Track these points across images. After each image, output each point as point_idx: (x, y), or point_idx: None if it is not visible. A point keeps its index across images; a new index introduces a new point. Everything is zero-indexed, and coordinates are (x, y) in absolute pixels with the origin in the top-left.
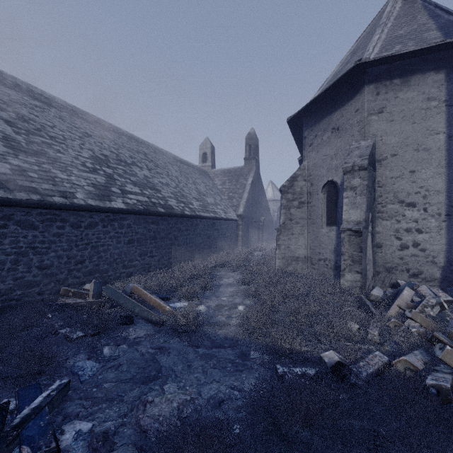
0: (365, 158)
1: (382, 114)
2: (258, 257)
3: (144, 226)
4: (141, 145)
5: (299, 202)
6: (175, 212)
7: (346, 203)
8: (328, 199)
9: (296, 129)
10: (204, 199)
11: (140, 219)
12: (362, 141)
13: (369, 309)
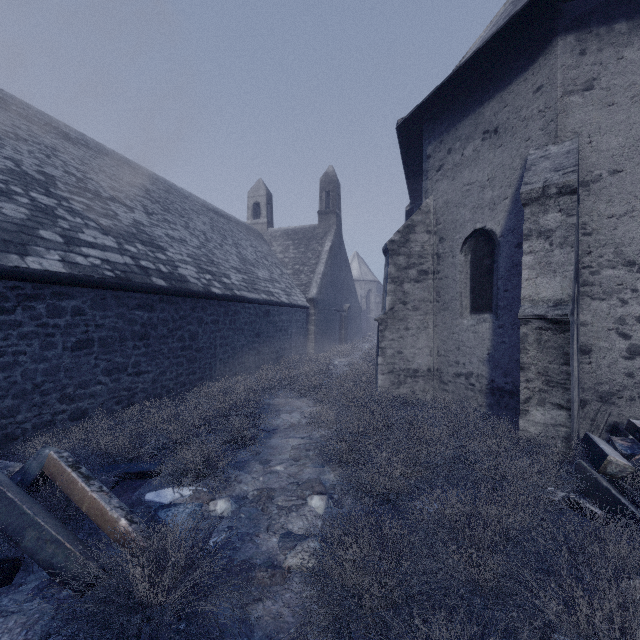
0: (571, 171)
1: (592, 92)
2: (342, 367)
3: (117, 313)
4: (143, 177)
5: (418, 270)
6: (191, 288)
7: (529, 264)
8: (475, 264)
9: (410, 148)
10: (252, 272)
11: (108, 297)
12: (552, 145)
13: (616, 501)
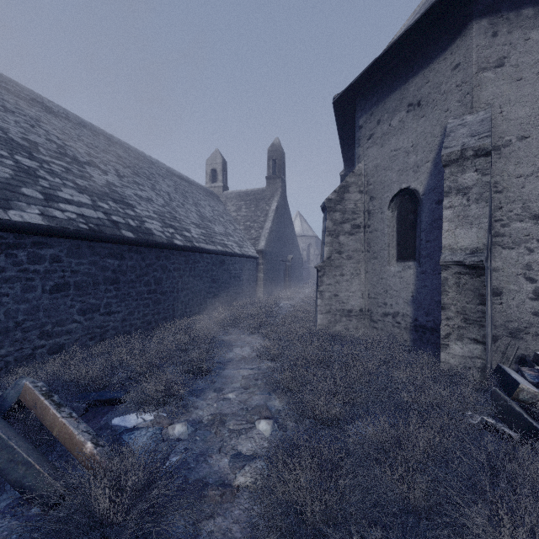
0: (485, 136)
1: (502, 68)
2: (286, 308)
3: (91, 261)
4: (116, 146)
5: (351, 225)
6: (156, 240)
7: (449, 217)
8: (400, 218)
9: (344, 121)
10: (210, 227)
11: (83, 247)
12: (468, 115)
13: (528, 424)
